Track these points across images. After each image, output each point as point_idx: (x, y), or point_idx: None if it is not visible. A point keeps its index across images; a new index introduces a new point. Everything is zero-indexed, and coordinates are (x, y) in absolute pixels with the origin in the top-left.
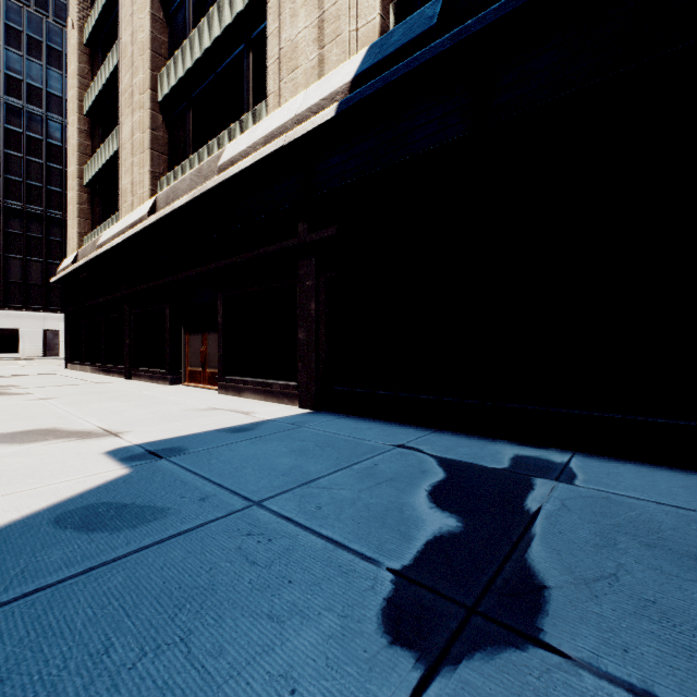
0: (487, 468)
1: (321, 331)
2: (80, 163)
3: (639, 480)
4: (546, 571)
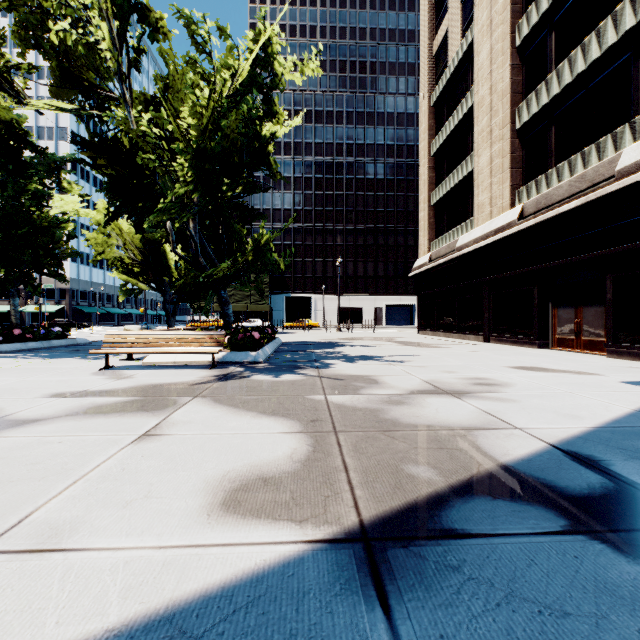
0: None
1: None
2: (428, 191)
3: None
4: None
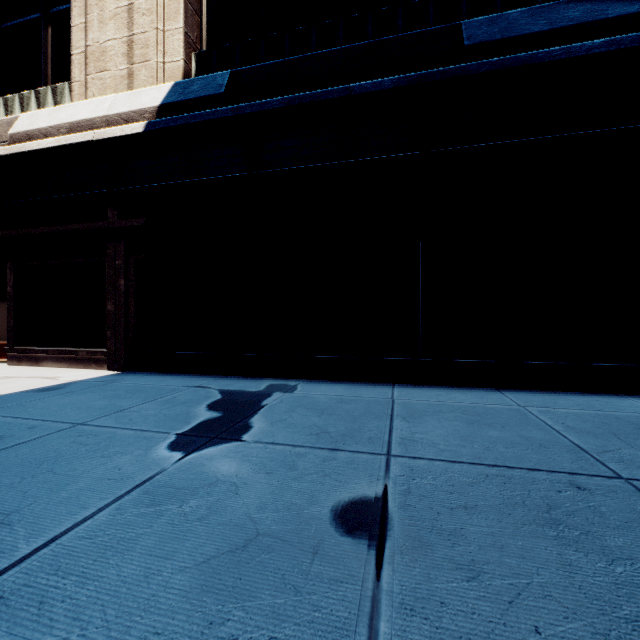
0: (249, 391)
1: (131, 304)
2: None
3: (327, 388)
4: (256, 422)
